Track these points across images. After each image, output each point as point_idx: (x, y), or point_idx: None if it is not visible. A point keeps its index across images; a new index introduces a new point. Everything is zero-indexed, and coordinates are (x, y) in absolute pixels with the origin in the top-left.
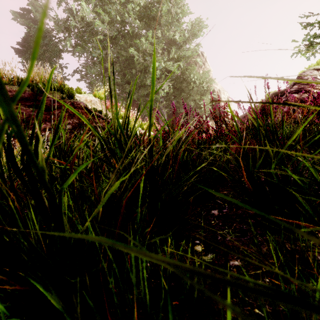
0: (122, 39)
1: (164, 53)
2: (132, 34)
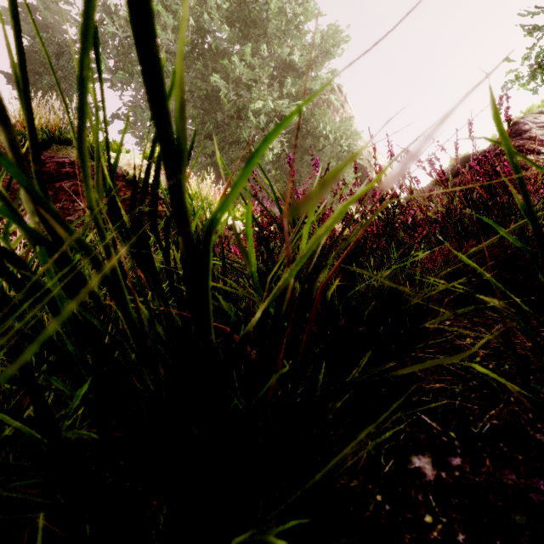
0: (200, 60)
1: (273, 86)
2: (217, 52)
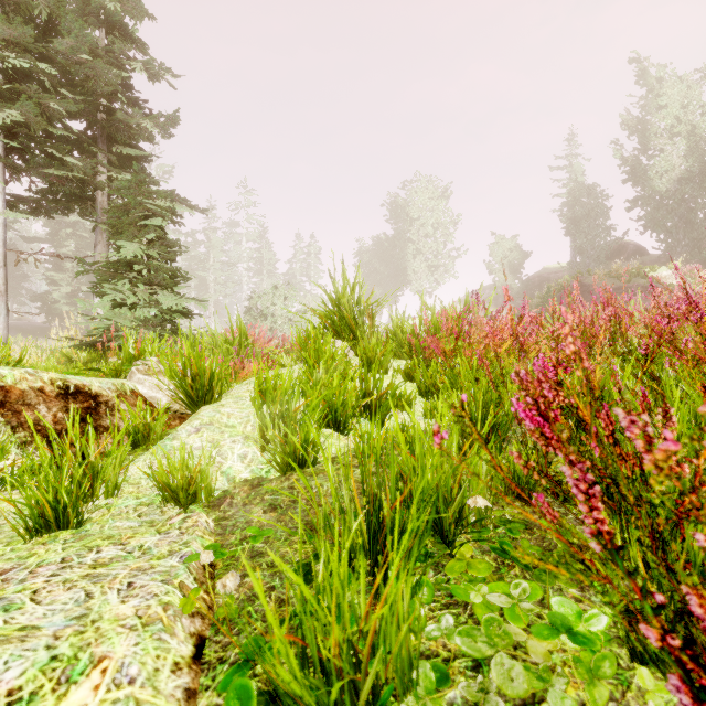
0: None
1: None
2: None
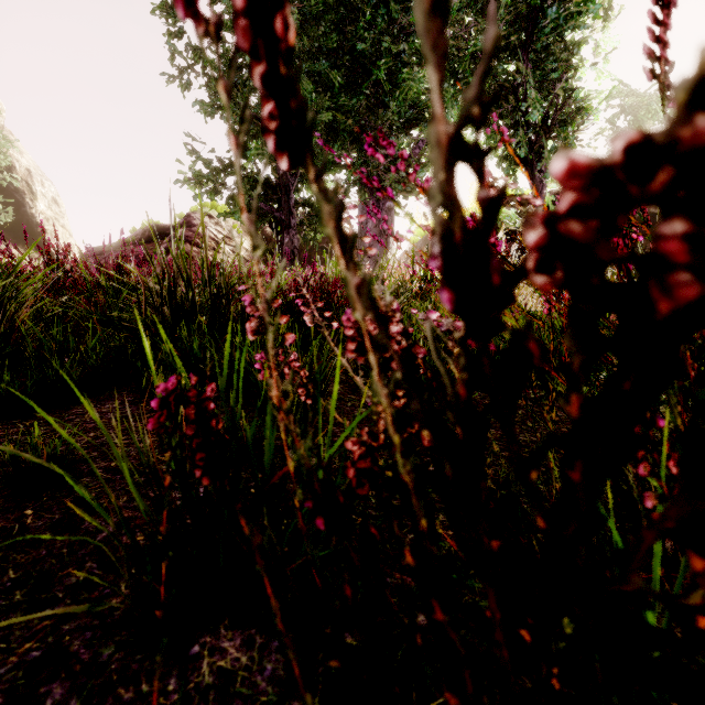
0: None
1: None
2: None
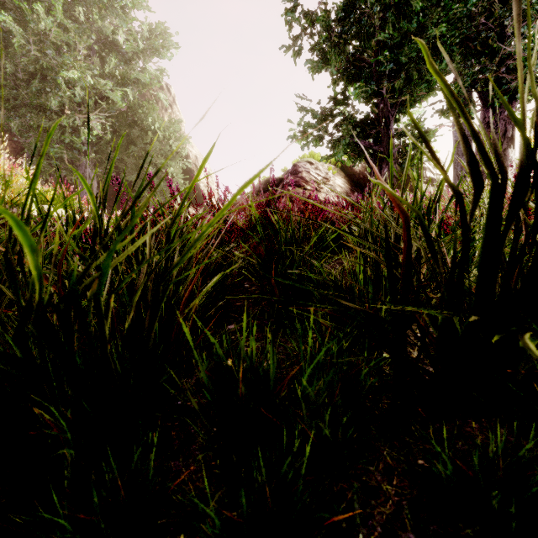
0: None
1: (91, 57)
2: None
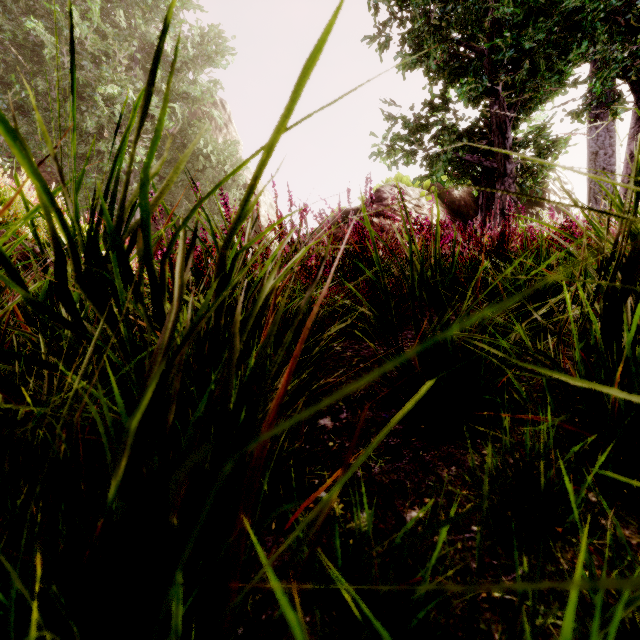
0: None
1: (134, 70)
2: None
